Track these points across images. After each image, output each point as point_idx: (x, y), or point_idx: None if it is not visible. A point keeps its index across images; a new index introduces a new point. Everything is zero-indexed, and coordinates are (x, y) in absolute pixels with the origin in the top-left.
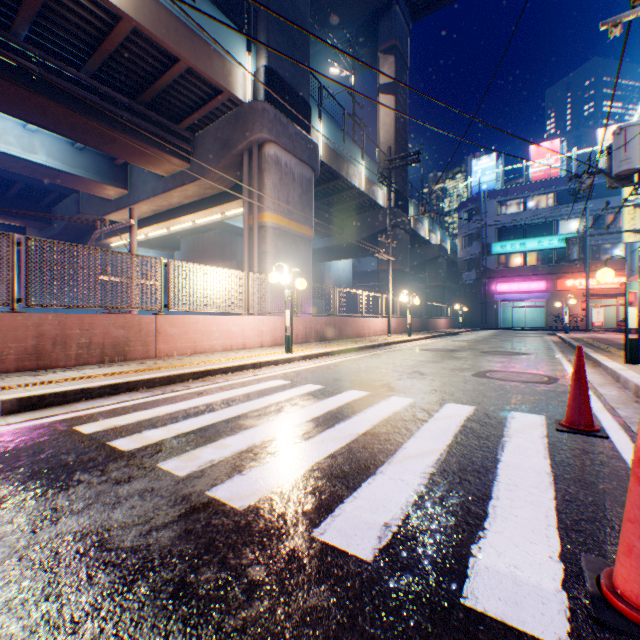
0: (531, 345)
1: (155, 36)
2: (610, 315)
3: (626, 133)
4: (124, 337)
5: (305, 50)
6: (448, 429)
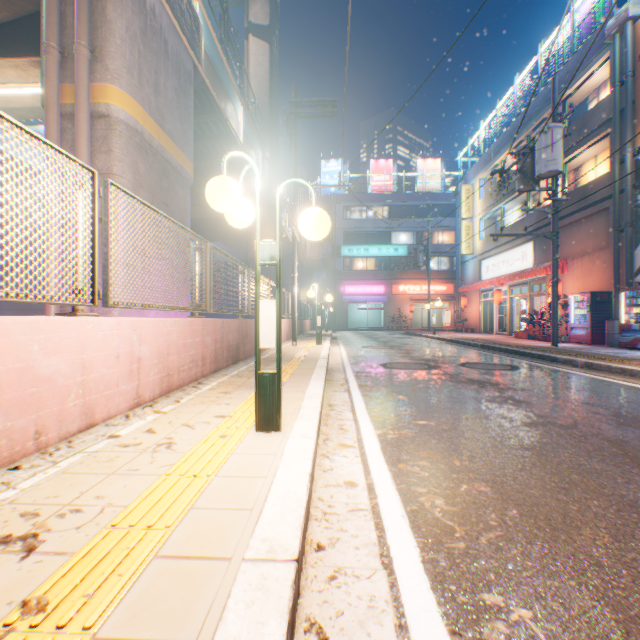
0: (455, 350)
1: None
2: (425, 317)
3: (553, 133)
4: None
5: None
6: None
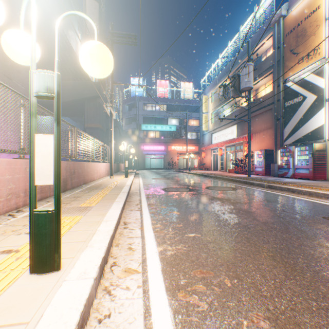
0: (201, 179)
1: None
2: (185, 162)
3: (249, 68)
4: None
5: None
6: None
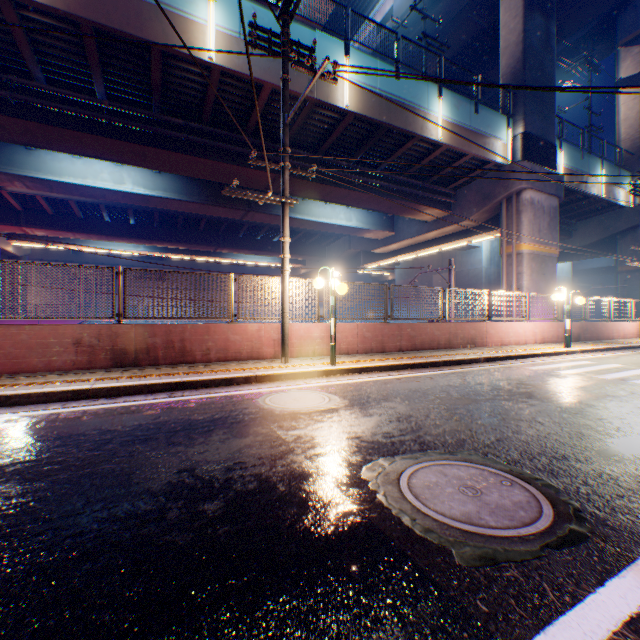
0: None
1: (457, 149)
2: None
3: None
4: (473, 334)
5: (550, 102)
6: None
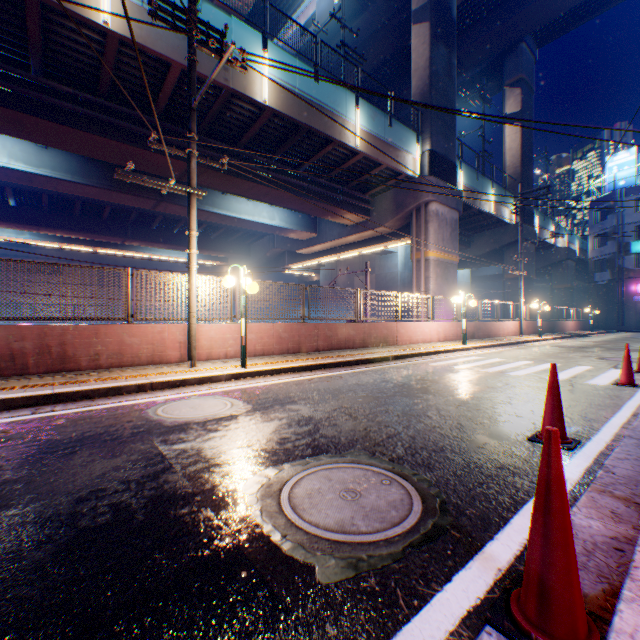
0: None
1: (373, 158)
2: None
3: None
4: (386, 334)
5: (452, 125)
6: (579, 370)
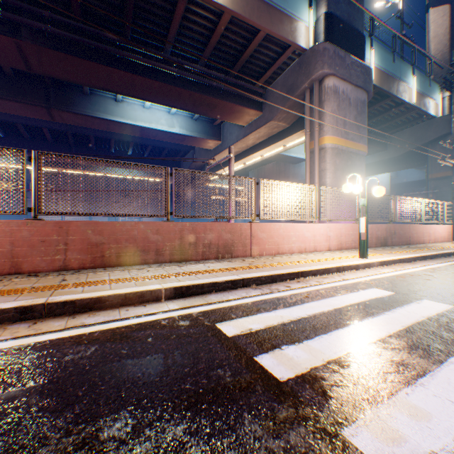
0: None
1: (244, 17)
2: None
3: None
4: (230, 239)
5: None
6: None
